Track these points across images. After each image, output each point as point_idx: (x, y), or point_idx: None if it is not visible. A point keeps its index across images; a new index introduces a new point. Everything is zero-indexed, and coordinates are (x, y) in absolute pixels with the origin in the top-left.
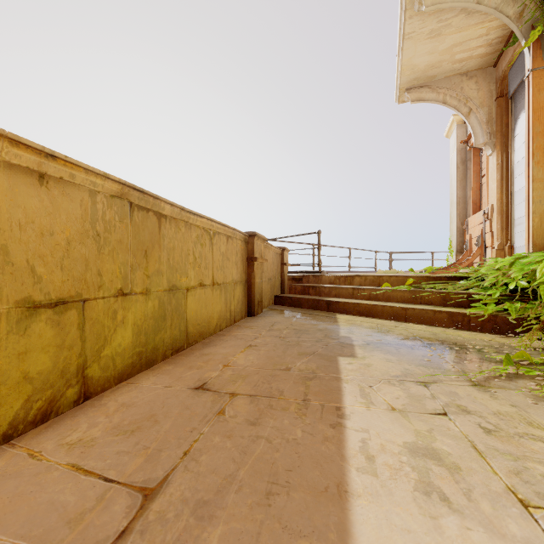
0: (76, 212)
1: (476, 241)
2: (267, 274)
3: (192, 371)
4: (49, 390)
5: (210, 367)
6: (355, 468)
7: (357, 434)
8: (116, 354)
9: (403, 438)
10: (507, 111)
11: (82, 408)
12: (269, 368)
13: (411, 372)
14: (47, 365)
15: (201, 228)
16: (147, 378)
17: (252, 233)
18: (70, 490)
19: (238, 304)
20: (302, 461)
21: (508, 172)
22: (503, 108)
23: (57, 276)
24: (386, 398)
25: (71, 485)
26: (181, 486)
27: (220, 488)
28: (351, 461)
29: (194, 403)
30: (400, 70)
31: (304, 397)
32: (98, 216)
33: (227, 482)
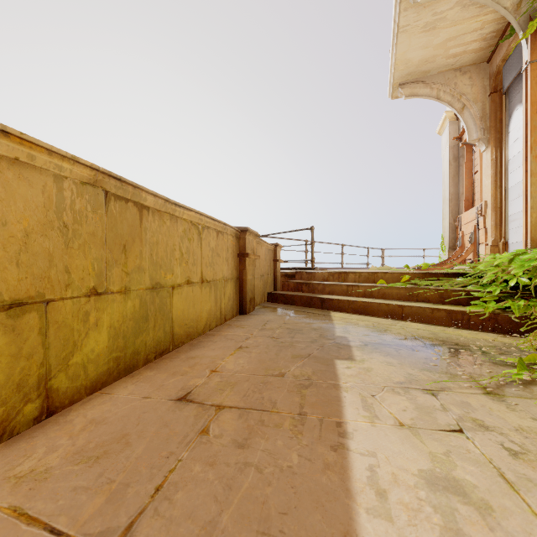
0: (36, 200)
1: (469, 238)
2: (259, 270)
3: (176, 377)
4: (1, 408)
5: (196, 373)
6: (365, 509)
7: (363, 459)
8: (88, 361)
9: (417, 464)
10: (501, 107)
11: (44, 426)
12: (260, 374)
13: (416, 378)
14: None
15: (189, 221)
16: (124, 387)
17: (243, 228)
18: None
19: (229, 302)
20: (299, 498)
21: (502, 168)
22: (497, 103)
23: (11, 274)
24: (391, 410)
25: None
26: None
27: None
28: (359, 499)
29: (174, 418)
30: (394, 65)
31: (300, 410)
32: (65, 205)
33: (206, 533)
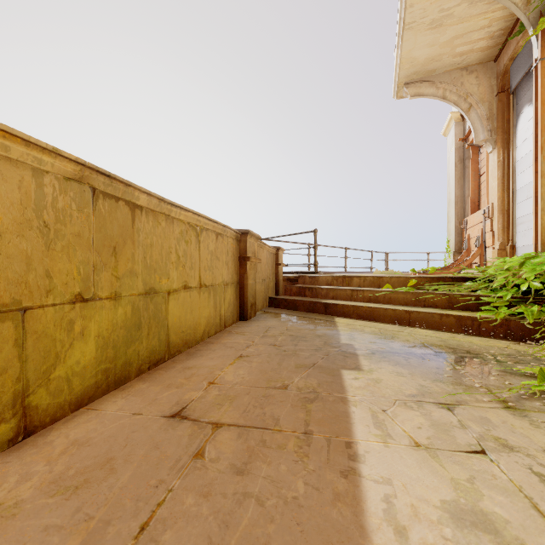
0: (11, 196)
1: (476, 241)
2: (261, 274)
3: (170, 390)
4: None
5: (192, 385)
6: None
7: (377, 488)
8: (73, 374)
9: (438, 493)
10: (509, 107)
11: (19, 449)
12: (261, 386)
13: (429, 390)
14: None
15: (186, 223)
16: (114, 402)
17: (244, 230)
18: None
19: (229, 308)
20: (306, 539)
21: (510, 170)
22: (504, 103)
23: None
24: (405, 427)
25: None
26: None
27: None
28: (375, 539)
29: (166, 439)
30: (399, 64)
31: (305, 427)
32: (46, 202)
33: None
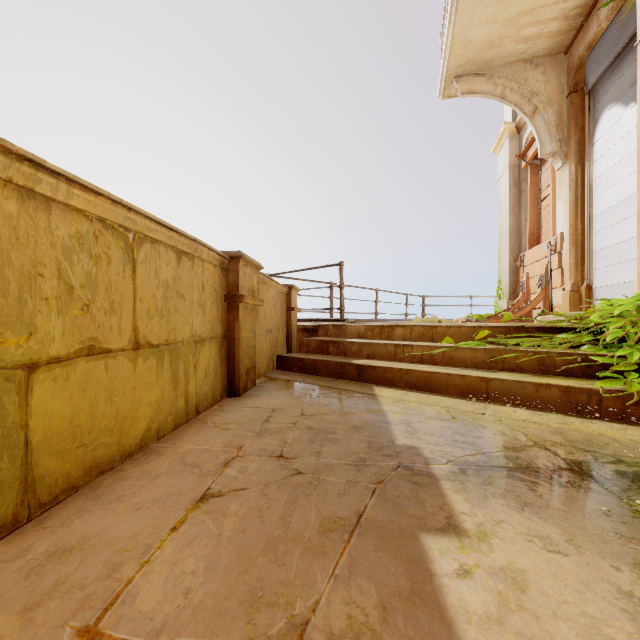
0: None
1: (538, 281)
2: (264, 323)
3: None
4: None
5: None
6: None
7: None
8: None
9: None
10: (583, 111)
11: None
12: (229, 637)
13: None
14: None
15: (94, 218)
16: None
17: (234, 253)
18: None
19: (206, 379)
20: None
21: (584, 191)
22: (577, 107)
23: None
24: None
25: None
26: None
27: None
28: None
29: None
30: (450, 46)
31: None
32: None
33: None
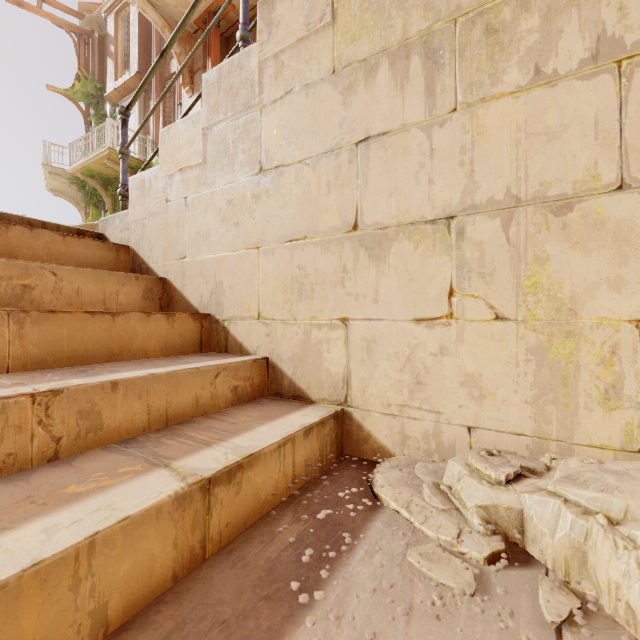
0: None
1: None
2: None
3: None
4: None
5: None
6: None
7: None
8: None
9: None
10: None
11: None
12: None
13: None
14: None
15: None
16: None
17: None
18: None
19: None
20: None
21: None
22: None
23: None
24: None
25: None
26: None
27: None
28: None
29: None
30: (46, 183)
31: None
32: None
33: None
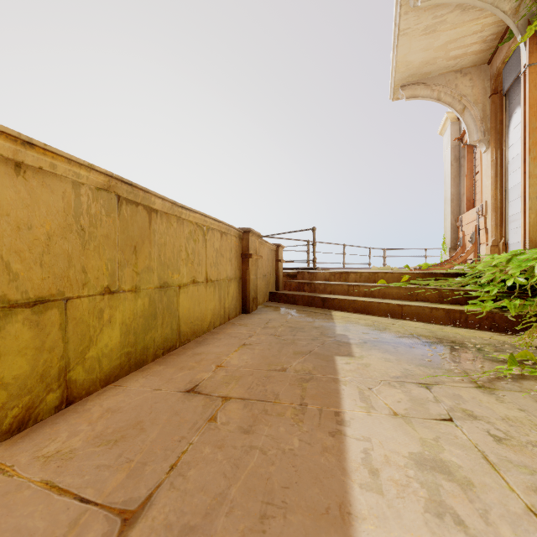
0: (57, 205)
1: (470, 238)
2: (262, 270)
3: (183, 371)
4: (27, 396)
5: (202, 368)
6: (358, 485)
7: (358, 444)
8: (103, 356)
9: (408, 447)
10: (502, 108)
11: (64, 414)
12: (263, 368)
13: (412, 373)
14: (24, 369)
15: (194, 223)
16: (136, 380)
17: (246, 229)
18: (40, 513)
19: (232, 301)
20: (299, 476)
21: (503, 169)
22: (497, 105)
23: (36, 273)
24: (387, 401)
25: (42, 507)
26: (165, 508)
27: (209, 510)
28: (353, 476)
29: (184, 408)
30: (395, 67)
31: (301, 401)
32: (82, 209)
33: (217, 502)
